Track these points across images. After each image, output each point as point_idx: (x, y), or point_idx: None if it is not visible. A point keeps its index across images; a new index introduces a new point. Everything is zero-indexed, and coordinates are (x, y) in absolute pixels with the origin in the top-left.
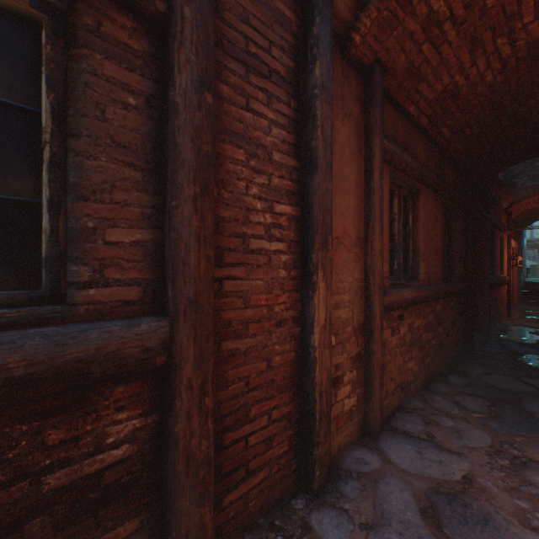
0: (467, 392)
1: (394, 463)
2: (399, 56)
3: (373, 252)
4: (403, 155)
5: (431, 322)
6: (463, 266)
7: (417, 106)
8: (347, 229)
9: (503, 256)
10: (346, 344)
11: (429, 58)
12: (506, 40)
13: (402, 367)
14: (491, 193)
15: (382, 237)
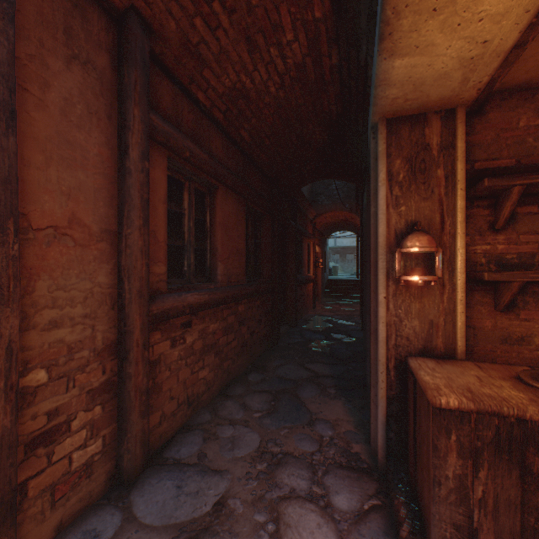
0: (259, 389)
1: (141, 517)
2: (168, 20)
3: (130, 249)
4: (188, 143)
5: (233, 323)
6: (271, 267)
7: (207, 95)
8: (81, 216)
9: (310, 259)
10: (79, 375)
11: (208, 40)
12: (278, 53)
13: (190, 380)
14: (299, 205)
15: (148, 232)
